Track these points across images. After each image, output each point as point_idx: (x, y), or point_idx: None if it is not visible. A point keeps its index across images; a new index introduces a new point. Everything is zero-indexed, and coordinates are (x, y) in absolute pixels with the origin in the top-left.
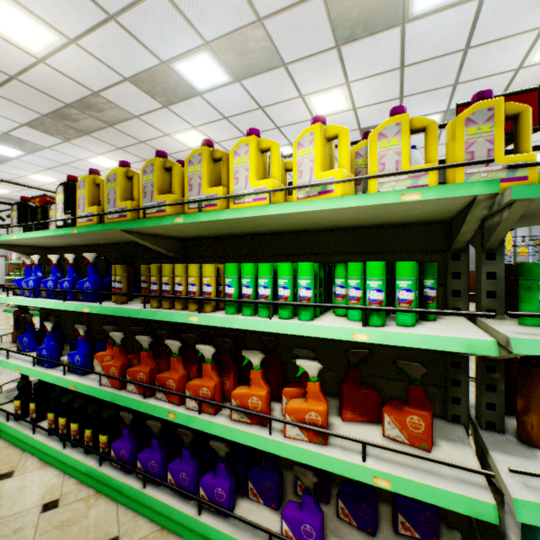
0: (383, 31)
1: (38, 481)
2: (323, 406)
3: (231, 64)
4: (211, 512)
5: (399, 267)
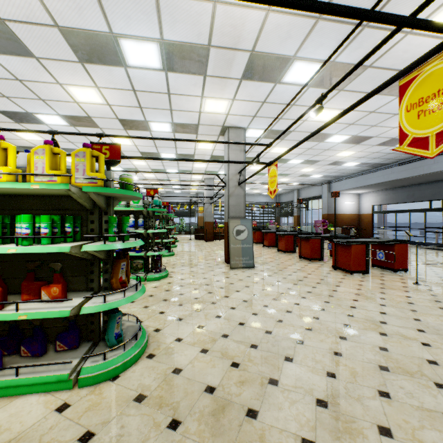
0: (113, 66)
1: None
2: None
3: None
4: None
5: (42, 217)
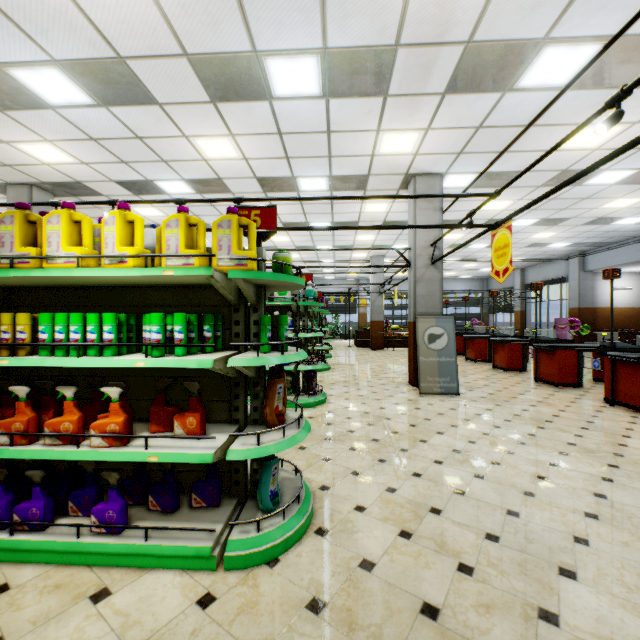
0: (254, 101)
1: None
2: (122, 418)
3: (92, 88)
4: (25, 532)
5: (175, 317)
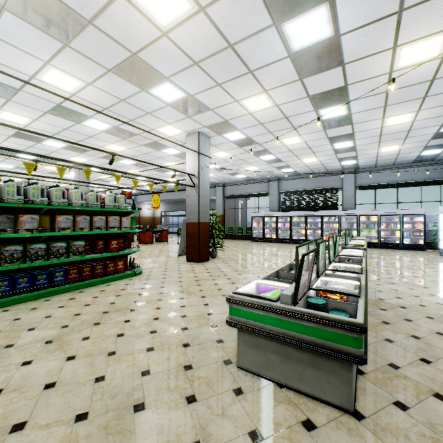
0: (31, 141)
1: None
2: None
3: None
4: None
5: None
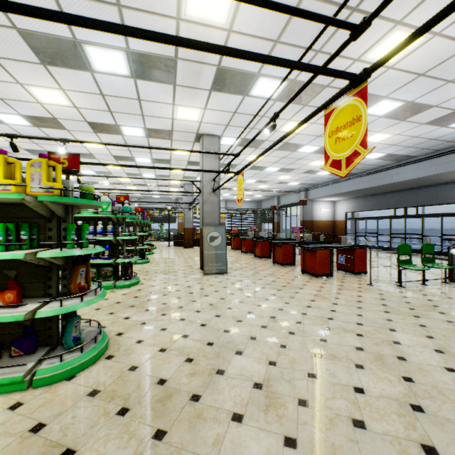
0: (79, 70)
1: None
2: None
3: None
4: None
5: None
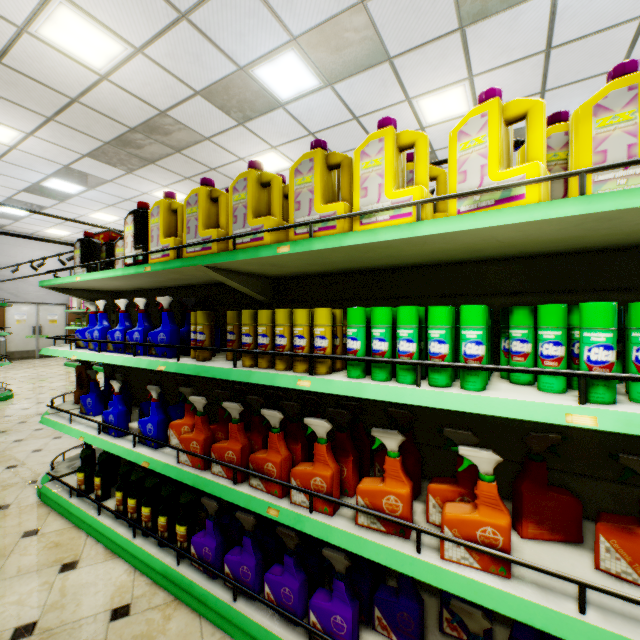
0: (526, 1)
1: (105, 577)
2: (505, 519)
3: (322, 64)
4: None
5: (639, 310)
